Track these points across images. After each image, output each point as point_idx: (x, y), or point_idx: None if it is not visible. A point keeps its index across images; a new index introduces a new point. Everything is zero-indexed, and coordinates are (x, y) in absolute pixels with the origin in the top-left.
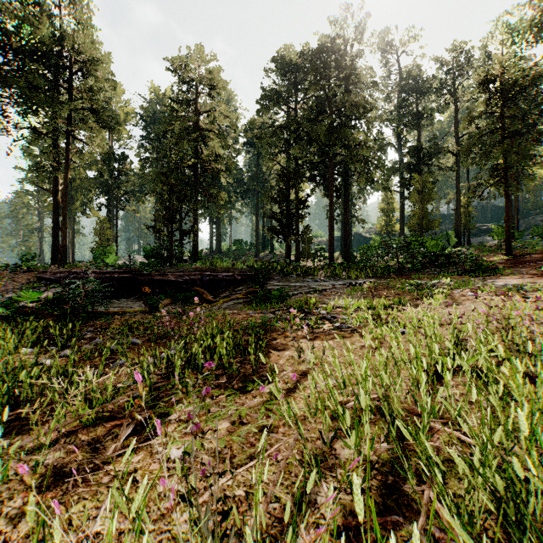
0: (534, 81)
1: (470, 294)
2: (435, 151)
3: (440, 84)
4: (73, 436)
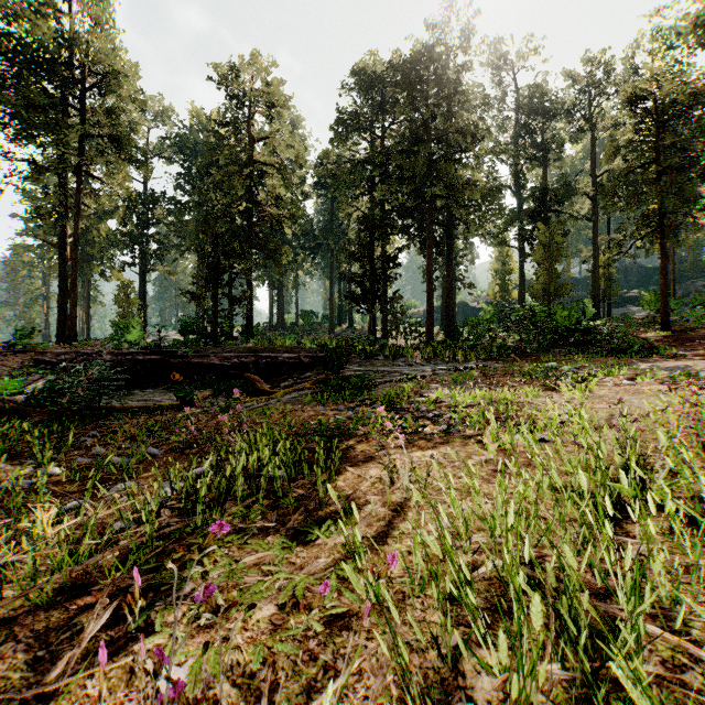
0: (700, 98)
1: (626, 383)
2: (566, 194)
3: (573, 106)
4: (6, 631)
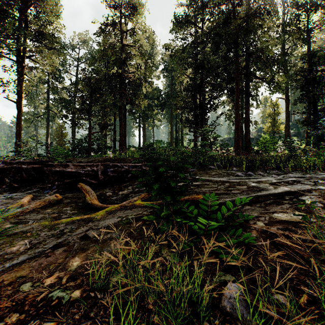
0: None
1: None
2: None
3: None
4: None
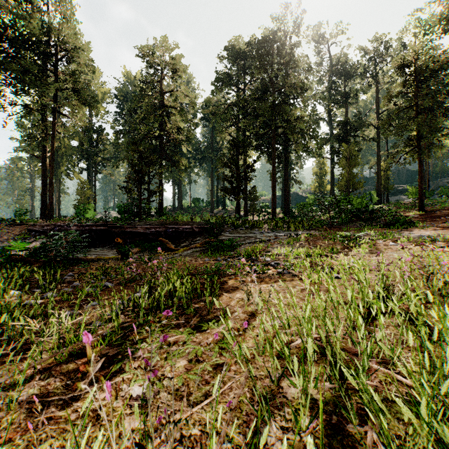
0: (443, 66)
1: (391, 244)
2: (360, 124)
3: (364, 69)
4: (47, 373)
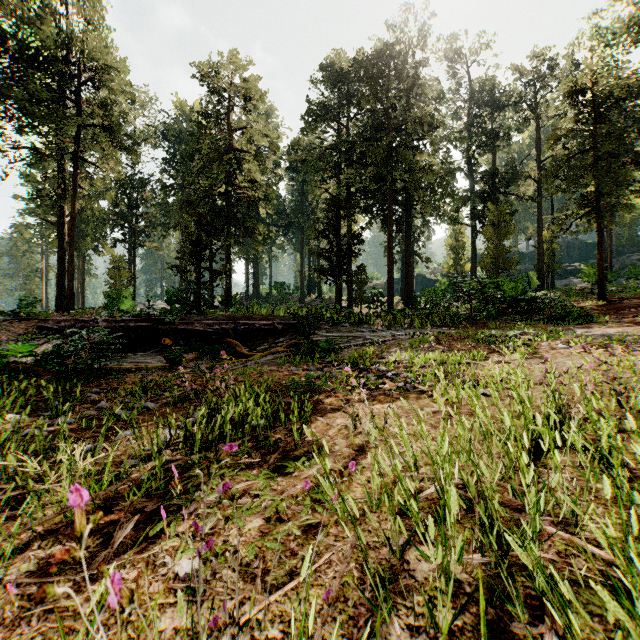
0: (633, 92)
1: (561, 347)
2: (513, 177)
3: (519, 97)
4: (51, 538)
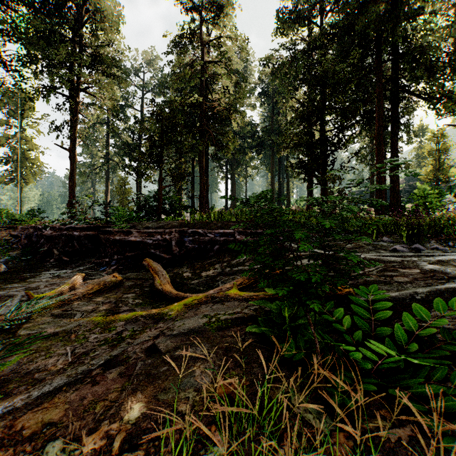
0: None
1: None
2: None
3: None
4: None
